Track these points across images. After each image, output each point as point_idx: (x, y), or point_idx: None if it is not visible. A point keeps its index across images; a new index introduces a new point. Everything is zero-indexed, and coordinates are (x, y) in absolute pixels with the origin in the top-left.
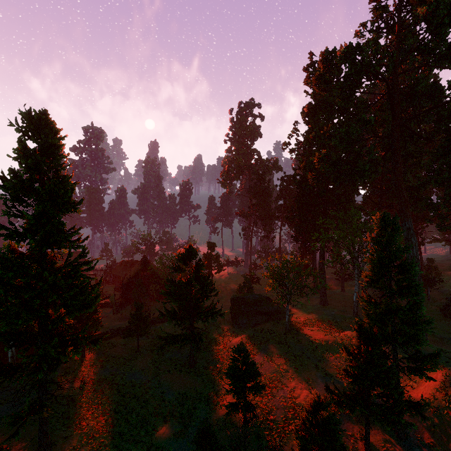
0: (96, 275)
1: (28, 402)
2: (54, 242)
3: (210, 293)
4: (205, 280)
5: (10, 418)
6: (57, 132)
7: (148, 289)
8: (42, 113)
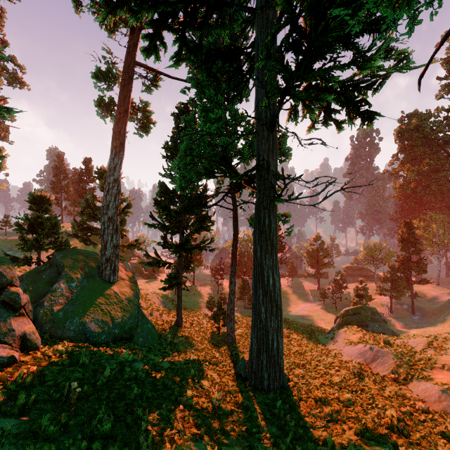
0: None
1: None
2: None
3: (327, 255)
4: (325, 250)
5: None
6: None
7: None
8: None
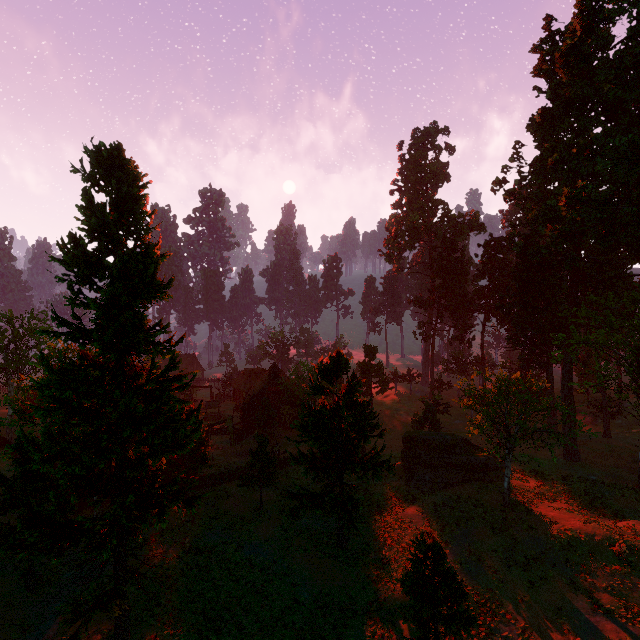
0: (211, 387)
1: (93, 589)
2: (130, 346)
3: (370, 432)
4: (362, 408)
5: (65, 614)
6: (137, 178)
7: (278, 413)
8: (115, 148)
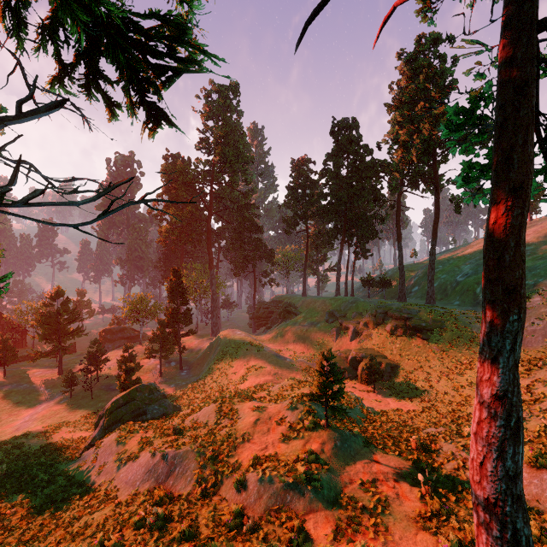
0: None
1: None
2: None
3: (76, 319)
4: (72, 311)
5: None
6: None
7: None
8: None
